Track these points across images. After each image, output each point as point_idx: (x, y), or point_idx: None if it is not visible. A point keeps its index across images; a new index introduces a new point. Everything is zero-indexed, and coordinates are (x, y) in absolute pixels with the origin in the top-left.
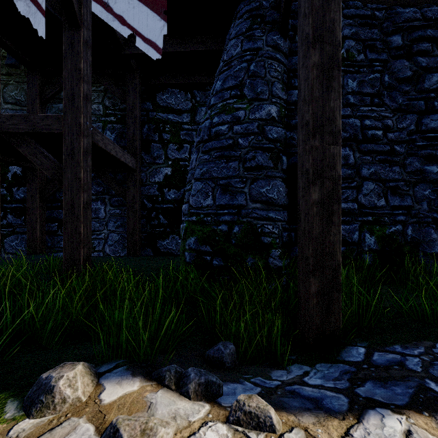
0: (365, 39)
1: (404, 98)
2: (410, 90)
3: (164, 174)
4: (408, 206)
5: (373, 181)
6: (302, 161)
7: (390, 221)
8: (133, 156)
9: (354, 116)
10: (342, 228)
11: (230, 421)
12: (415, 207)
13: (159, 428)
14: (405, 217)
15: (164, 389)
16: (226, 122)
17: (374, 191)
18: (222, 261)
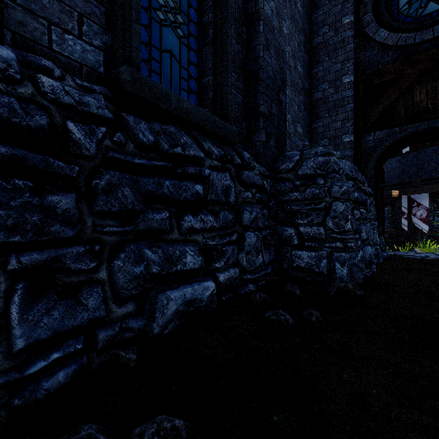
0: None
1: None
2: None
3: None
4: None
5: None
6: None
7: None
8: None
9: None
10: None
11: None
12: None
13: None
14: None
15: None
16: None
17: None
18: None
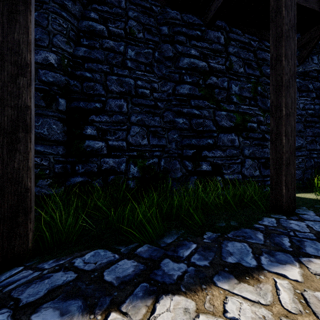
0: (144, 23)
1: (167, 71)
2: (172, 66)
3: None
4: (163, 145)
5: (140, 126)
6: None
7: (150, 155)
8: None
9: (130, 77)
10: (113, 160)
11: None
12: (168, 146)
13: None
14: (160, 153)
15: None
16: None
17: (139, 133)
18: None
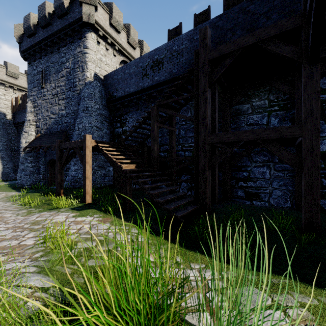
0: None
1: None
2: None
3: None
4: None
5: None
6: None
7: None
8: None
9: None
10: None
11: None
12: None
13: None
14: None
15: None
16: None
17: None
18: None
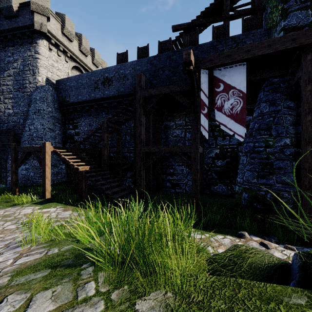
0: None
1: None
2: None
3: (215, 152)
4: None
5: None
6: (303, 180)
7: None
8: (201, 146)
9: None
10: None
11: (284, 248)
12: None
13: (271, 244)
14: None
15: (265, 240)
16: (262, 146)
17: None
18: (262, 206)
